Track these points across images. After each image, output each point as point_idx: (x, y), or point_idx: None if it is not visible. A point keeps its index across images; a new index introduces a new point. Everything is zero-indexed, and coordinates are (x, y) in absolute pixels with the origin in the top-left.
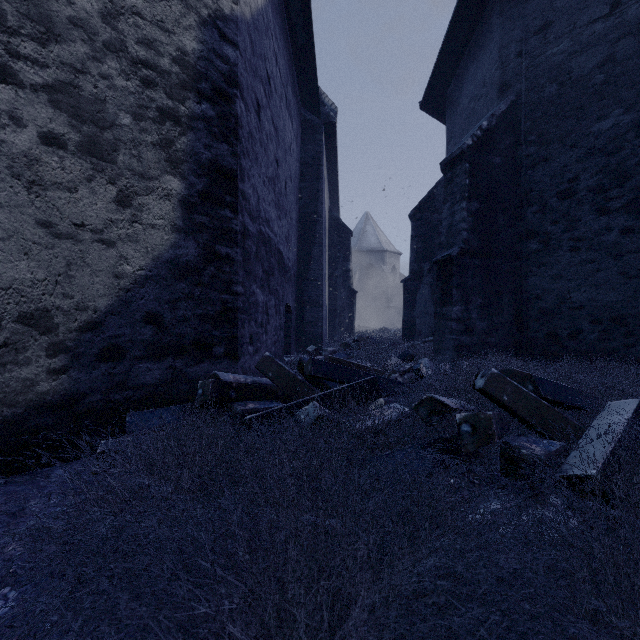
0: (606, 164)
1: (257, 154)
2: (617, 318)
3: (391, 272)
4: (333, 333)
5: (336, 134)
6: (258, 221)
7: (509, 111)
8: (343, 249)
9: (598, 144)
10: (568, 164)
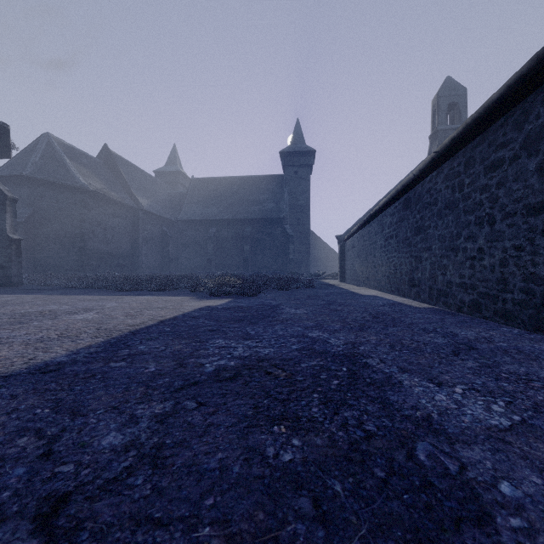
0: (56, 234)
1: None
2: (58, 266)
3: None
4: None
5: None
6: None
7: (32, 213)
8: None
9: (54, 229)
10: (48, 231)
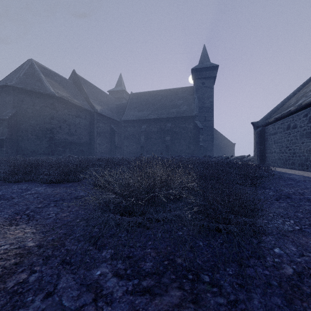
0: (33, 128)
1: None
2: (34, 151)
3: None
4: None
5: None
6: None
7: (16, 113)
8: None
9: (31, 124)
10: (27, 126)
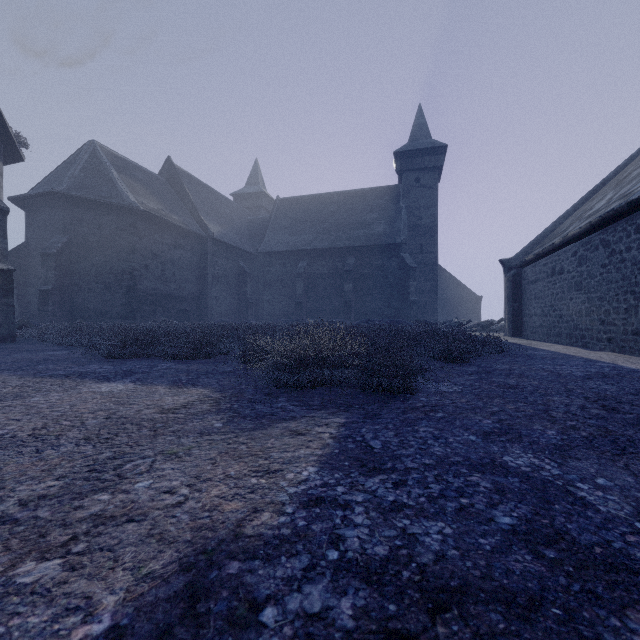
0: (98, 270)
1: None
2: (101, 312)
3: None
4: None
5: None
6: None
7: (68, 242)
8: None
9: (96, 263)
10: (88, 266)
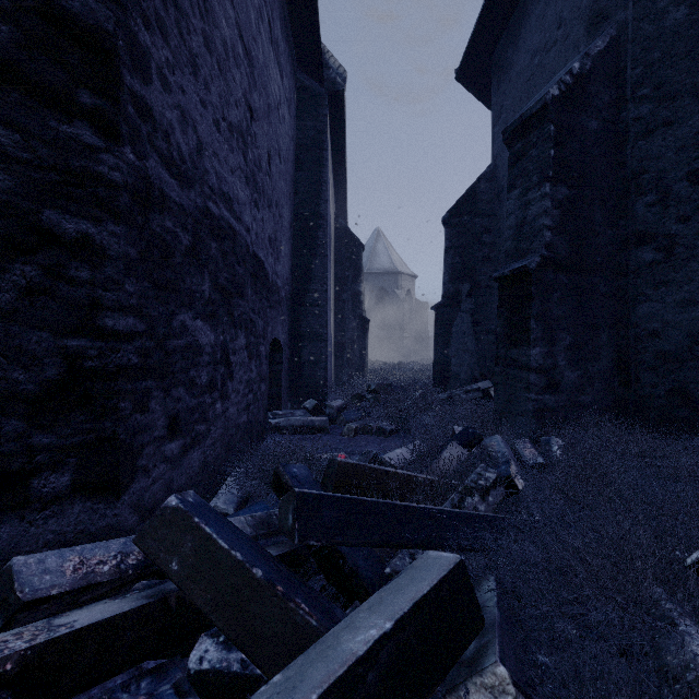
0: None
1: (196, 56)
2: None
3: (406, 297)
4: (340, 372)
5: (344, 111)
6: (199, 189)
7: (608, 52)
8: (353, 267)
9: None
10: None
